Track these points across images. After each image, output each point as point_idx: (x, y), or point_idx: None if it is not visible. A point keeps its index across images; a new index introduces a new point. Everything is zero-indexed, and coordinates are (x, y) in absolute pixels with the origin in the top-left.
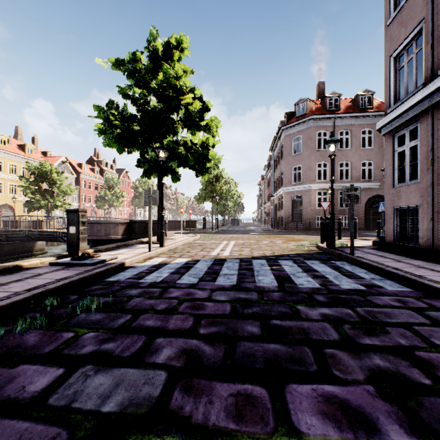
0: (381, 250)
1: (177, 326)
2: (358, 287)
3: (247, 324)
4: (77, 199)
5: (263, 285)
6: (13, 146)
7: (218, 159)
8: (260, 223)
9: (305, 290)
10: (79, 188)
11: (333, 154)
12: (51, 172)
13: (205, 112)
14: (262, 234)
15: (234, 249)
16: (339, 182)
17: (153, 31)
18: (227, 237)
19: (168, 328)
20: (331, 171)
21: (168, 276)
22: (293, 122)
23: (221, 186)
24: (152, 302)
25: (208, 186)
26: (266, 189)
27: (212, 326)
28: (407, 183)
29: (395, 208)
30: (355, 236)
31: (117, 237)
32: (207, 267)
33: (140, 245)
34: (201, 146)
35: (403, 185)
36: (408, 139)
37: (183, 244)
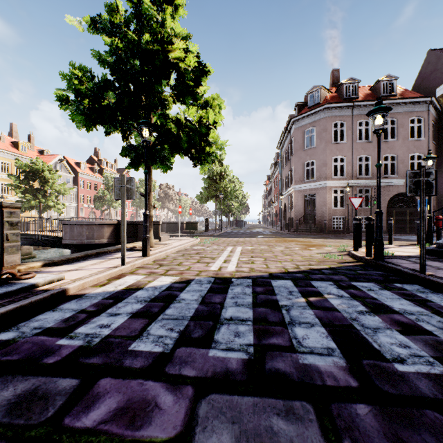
0: None
1: None
2: None
3: None
4: (75, 199)
5: (315, 363)
6: (6, 144)
7: (221, 145)
8: (267, 224)
9: (428, 390)
10: (77, 188)
11: (381, 128)
12: (43, 170)
13: (203, 76)
14: (273, 238)
15: (241, 260)
16: (358, 179)
17: None
18: (232, 241)
19: None
20: (378, 152)
21: (123, 326)
22: (306, 113)
23: (225, 184)
24: None
25: (211, 184)
26: (273, 189)
27: None
28: None
29: None
30: (391, 241)
31: (101, 241)
32: (200, 299)
33: (119, 254)
34: (198, 122)
35: None
36: None
37: (176, 251)
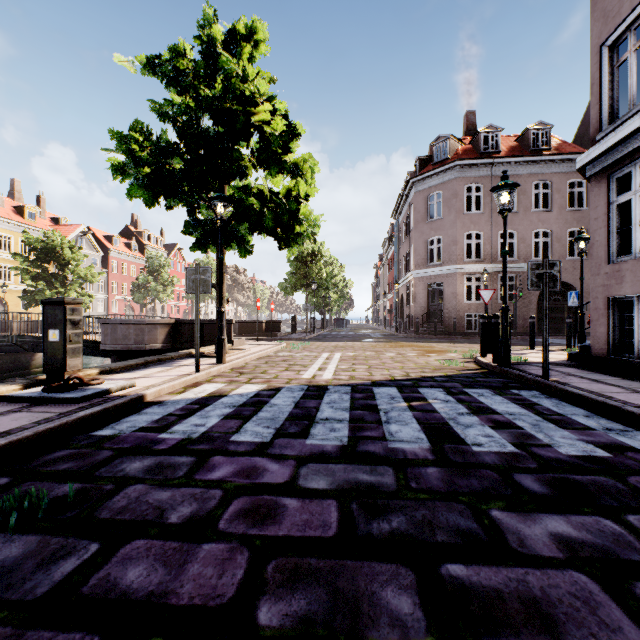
0: (589, 369)
1: (200, 589)
2: (594, 452)
3: (384, 582)
4: (104, 288)
5: (402, 447)
6: (6, 209)
7: (314, 222)
8: (378, 324)
9: (490, 460)
10: (107, 273)
11: (507, 208)
12: (61, 248)
13: (292, 139)
14: (384, 342)
15: (340, 368)
16: (500, 262)
17: (209, 11)
18: (328, 346)
19: (174, 602)
20: (504, 237)
21: (218, 425)
22: (429, 171)
23: (320, 269)
24: (166, 496)
25: (300, 269)
26: (386, 274)
27: (294, 588)
28: (635, 256)
29: (611, 299)
30: (533, 345)
31: (154, 346)
32: (293, 404)
33: (185, 361)
34: (285, 196)
35: (628, 260)
36: (636, 180)
37: (257, 358)
